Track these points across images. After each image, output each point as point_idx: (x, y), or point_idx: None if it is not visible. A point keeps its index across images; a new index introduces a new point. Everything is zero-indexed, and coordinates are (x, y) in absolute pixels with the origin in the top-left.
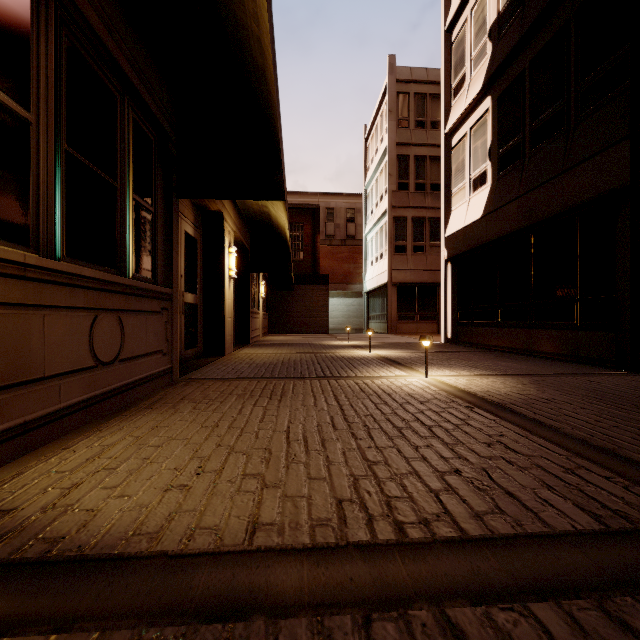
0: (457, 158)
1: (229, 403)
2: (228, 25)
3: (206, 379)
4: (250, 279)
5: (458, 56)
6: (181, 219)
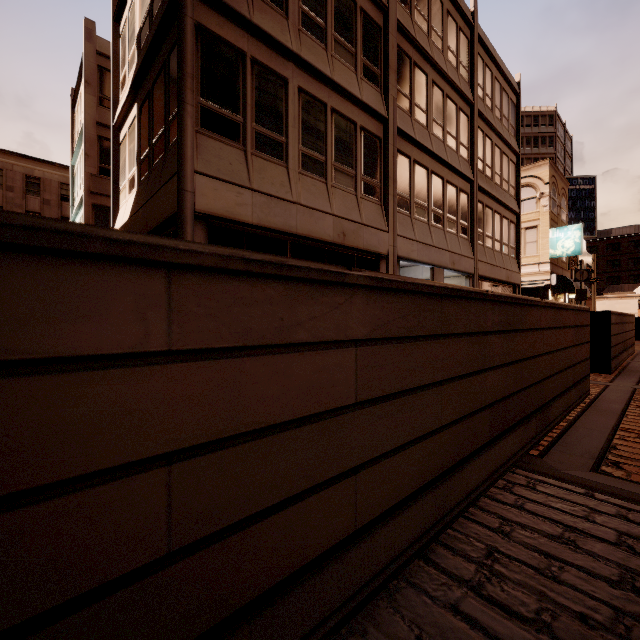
0: (122, 155)
1: None
2: None
3: None
4: None
5: (123, 52)
6: None
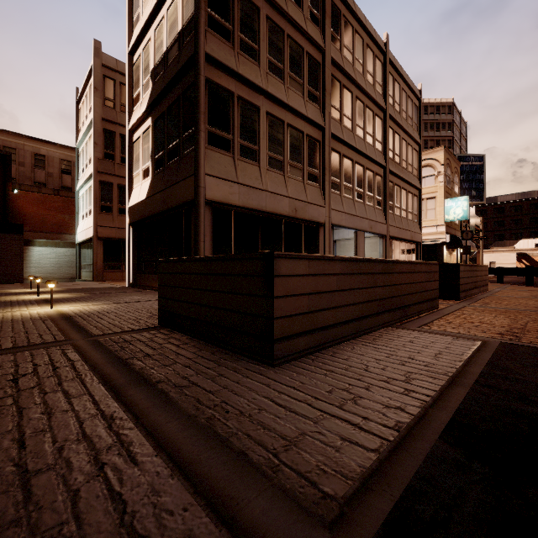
0: (136, 151)
1: None
2: None
3: None
4: None
5: (136, 77)
6: None
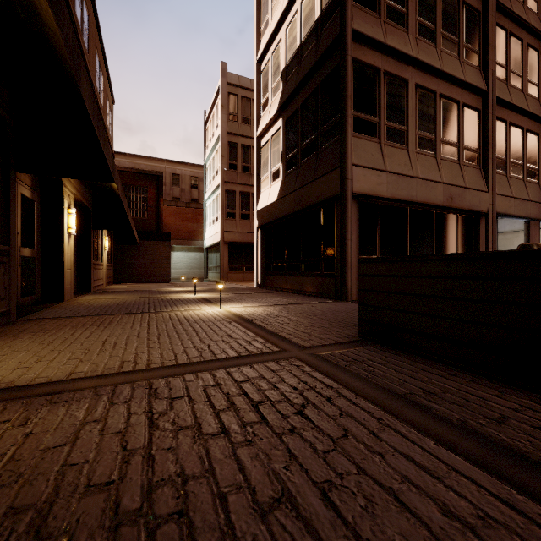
0: (264, 155)
1: (63, 331)
2: (62, 62)
3: (44, 318)
4: (92, 235)
5: (265, 83)
6: (17, 184)
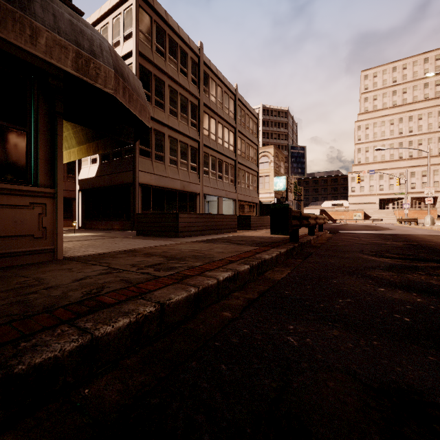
0: None
1: None
2: None
3: None
4: None
5: None
6: None
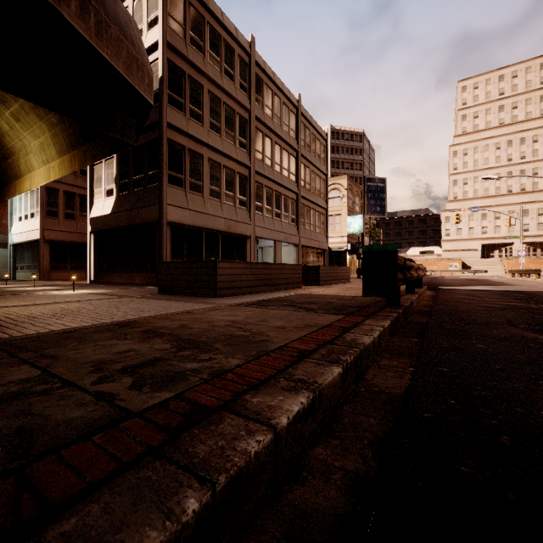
0: (98, 172)
1: None
2: None
3: None
4: None
5: None
6: None
